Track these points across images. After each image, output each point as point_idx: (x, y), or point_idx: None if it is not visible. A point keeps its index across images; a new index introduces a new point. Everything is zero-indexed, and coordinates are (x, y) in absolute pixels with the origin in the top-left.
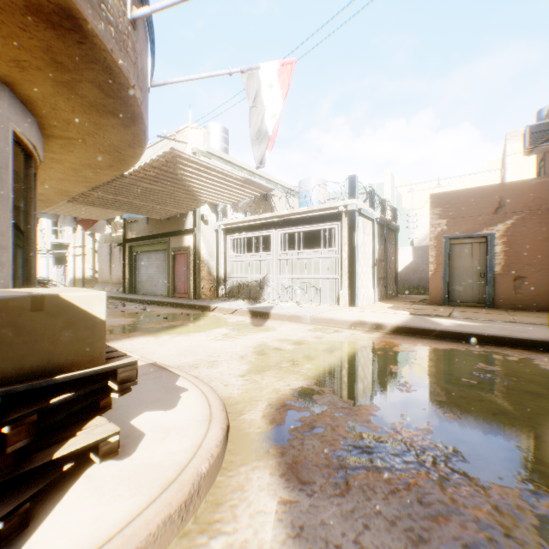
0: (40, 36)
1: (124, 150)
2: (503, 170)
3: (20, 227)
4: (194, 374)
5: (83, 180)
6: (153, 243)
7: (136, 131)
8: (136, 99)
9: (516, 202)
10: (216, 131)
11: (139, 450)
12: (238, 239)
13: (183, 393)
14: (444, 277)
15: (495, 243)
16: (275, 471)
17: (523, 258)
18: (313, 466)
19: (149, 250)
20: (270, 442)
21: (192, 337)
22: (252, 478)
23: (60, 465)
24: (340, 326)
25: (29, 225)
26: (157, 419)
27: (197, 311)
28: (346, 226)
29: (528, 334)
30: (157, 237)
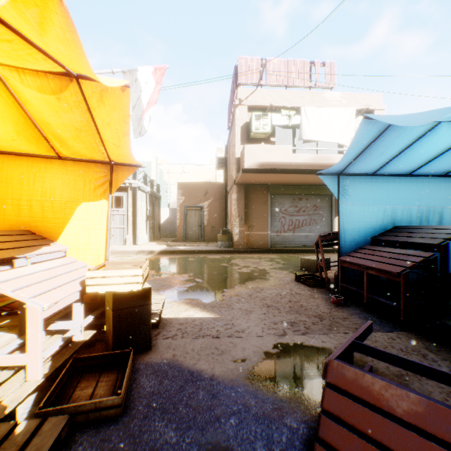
0: None
1: None
2: None
3: None
4: None
5: None
6: None
7: None
8: None
9: (213, 192)
10: None
11: None
12: None
13: None
14: (184, 227)
15: (205, 210)
16: None
17: (215, 218)
18: None
19: None
20: None
21: None
22: None
23: None
24: (130, 254)
25: None
26: None
27: None
28: (131, 195)
29: (209, 249)
30: None
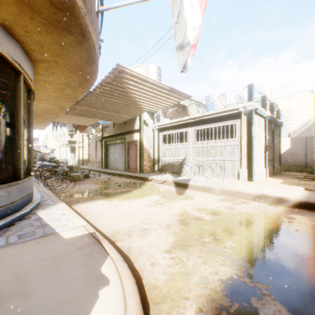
0: None
1: (85, 68)
2: None
3: (8, 123)
4: (126, 244)
5: (68, 97)
6: (116, 139)
7: (88, 48)
8: (79, 8)
9: None
10: (153, 69)
11: None
12: (166, 135)
13: (102, 288)
14: None
15: None
16: None
17: None
18: None
19: (115, 143)
20: None
21: (133, 202)
22: None
23: None
24: (244, 197)
25: (18, 122)
26: None
27: (140, 181)
28: (245, 121)
29: None
30: (119, 135)
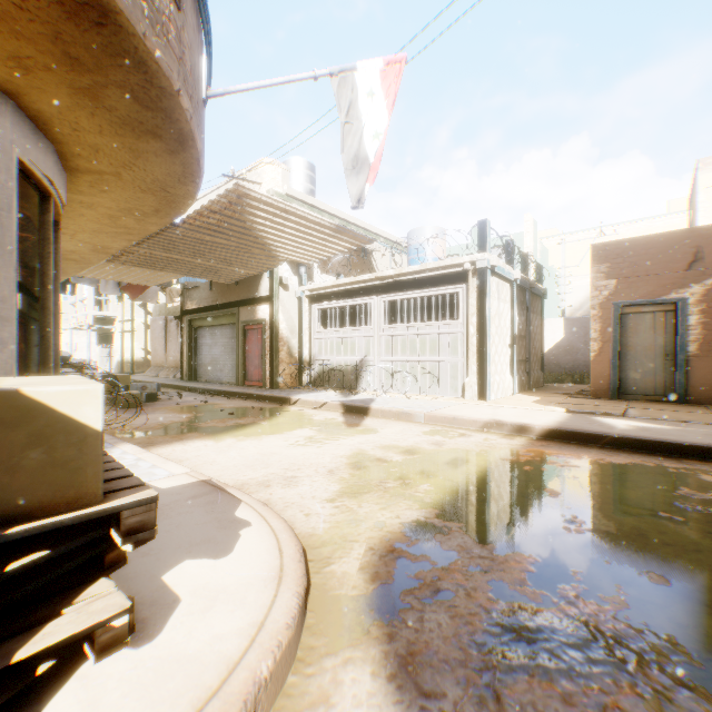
0: (44, 17)
1: (173, 188)
2: (693, 211)
3: (32, 292)
4: (263, 496)
5: (124, 232)
6: (217, 315)
7: (187, 160)
8: (183, 110)
9: None
10: (299, 168)
11: (167, 630)
12: (327, 310)
13: (243, 529)
14: (613, 360)
15: (688, 311)
16: (380, 669)
17: None
18: (440, 662)
19: (213, 325)
20: (372, 613)
21: (264, 441)
22: (343, 680)
23: (33, 663)
24: (467, 427)
25: (46, 289)
26: (201, 573)
27: (274, 405)
28: (475, 289)
29: None
30: (223, 307)
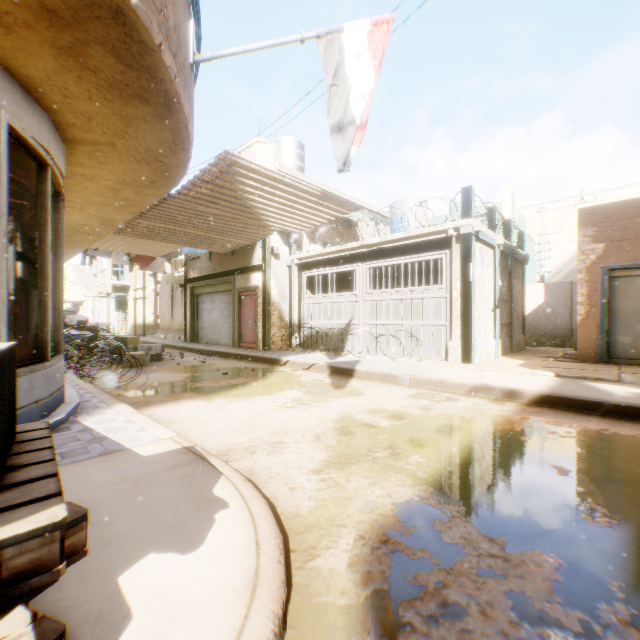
0: None
1: (165, 157)
2: None
3: (27, 258)
4: (247, 464)
5: (125, 204)
6: (216, 283)
7: (175, 125)
8: (167, 68)
9: None
10: (289, 147)
11: None
12: (315, 277)
13: (219, 512)
14: (601, 324)
15: None
16: None
17: None
18: None
19: (212, 292)
20: (365, 636)
21: (254, 402)
22: None
23: None
24: (453, 391)
25: (43, 255)
26: (164, 573)
27: (265, 366)
28: (458, 255)
29: None
30: (221, 275)
